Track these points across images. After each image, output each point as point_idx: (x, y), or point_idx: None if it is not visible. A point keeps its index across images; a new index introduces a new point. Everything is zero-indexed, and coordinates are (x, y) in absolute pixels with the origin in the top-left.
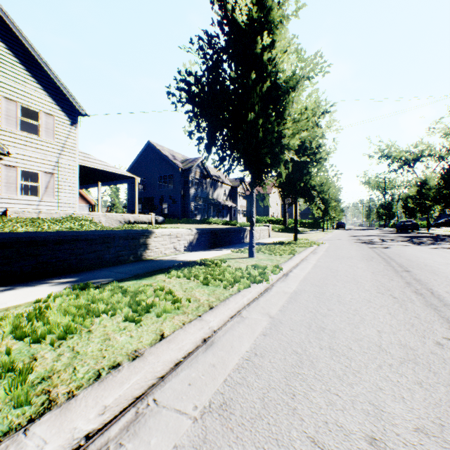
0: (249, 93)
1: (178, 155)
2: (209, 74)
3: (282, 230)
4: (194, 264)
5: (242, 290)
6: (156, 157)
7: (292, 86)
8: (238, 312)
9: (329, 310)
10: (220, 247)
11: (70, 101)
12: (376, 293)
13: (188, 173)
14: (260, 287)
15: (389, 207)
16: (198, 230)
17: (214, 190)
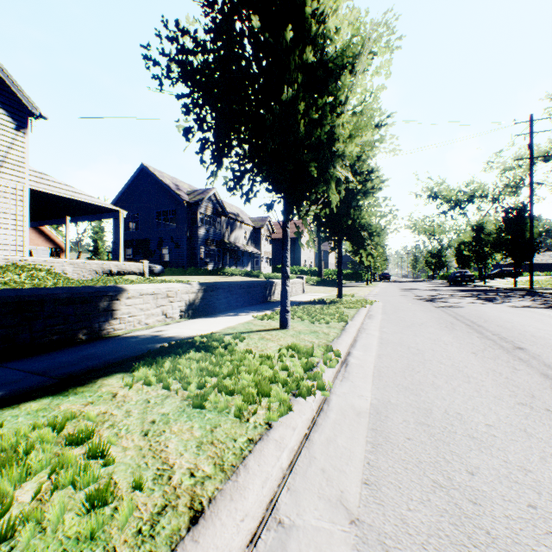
0: (283, 61)
1: (184, 185)
2: (215, 26)
3: (317, 283)
4: (187, 347)
5: (275, 423)
6: (153, 185)
7: (350, 56)
8: (268, 506)
9: (472, 474)
10: (237, 310)
11: (15, 94)
12: (520, 406)
13: (196, 208)
14: (311, 407)
15: (439, 255)
16: (203, 285)
17: (232, 231)
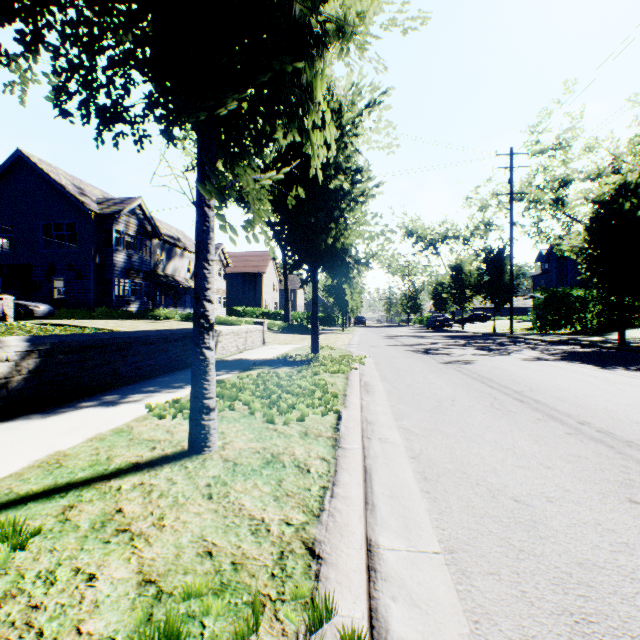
0: None
1: (94, 190)
2: None
3: (284, 330)
4: None
5: None
6: (38, 184)
7: None
8: None
9: None
10: (129, 387)
11: None
12: None
13: (110, 223)
14: None
15: (415, 297)
16: (38, 342)
17: (169, 260)
